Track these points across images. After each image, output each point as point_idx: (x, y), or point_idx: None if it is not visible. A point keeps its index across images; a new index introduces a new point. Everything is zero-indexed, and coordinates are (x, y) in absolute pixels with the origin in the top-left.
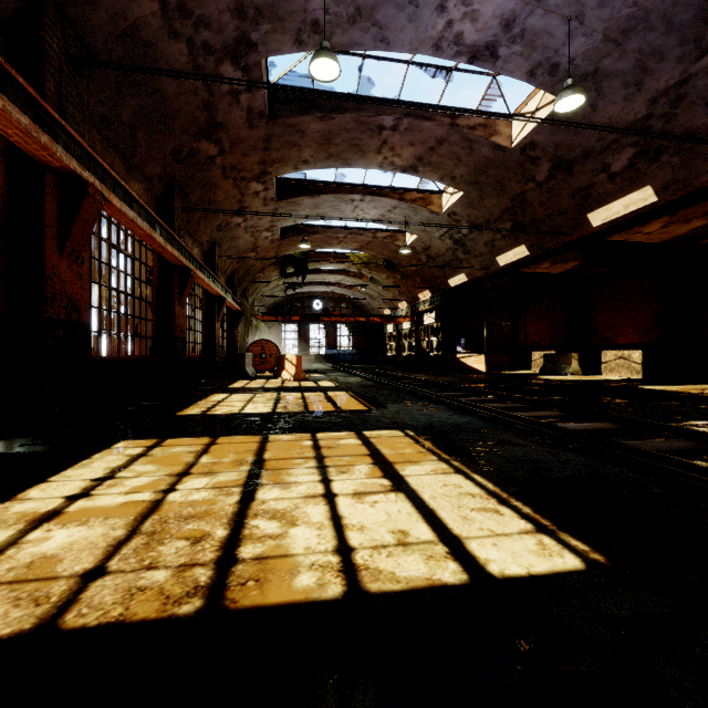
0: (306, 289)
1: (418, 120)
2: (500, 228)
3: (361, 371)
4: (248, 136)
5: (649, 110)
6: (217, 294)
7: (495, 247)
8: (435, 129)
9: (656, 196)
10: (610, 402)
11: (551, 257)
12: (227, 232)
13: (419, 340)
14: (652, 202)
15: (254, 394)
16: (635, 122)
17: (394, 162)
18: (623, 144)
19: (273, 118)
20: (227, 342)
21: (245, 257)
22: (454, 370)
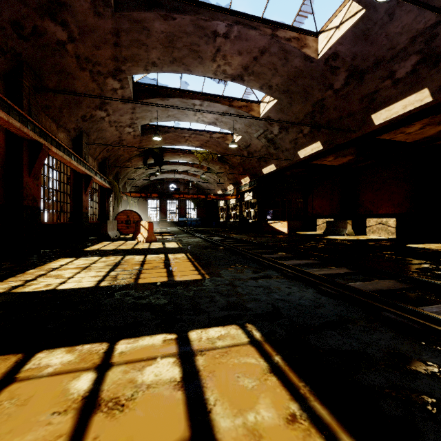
0: (165, 176)
1: (246, 28)
2: (307, 124)
3: (201, 233)
4: (96, 26)
5: (439, 17)
6: (83, 173)
7: (297, 144)
8: (259, 39)
9: (431, 96)
10: (412, 262)
11: (337, 151)
12: (93, 124)
13: (241, 211)
14: (426, 102)
15: (100, 258)
16: (424, 30)
17: (225, 70)
18: (409, 52)
19: (119, 10)
20: (99, 211)
21: (108, 144)
22: (266, 231)
